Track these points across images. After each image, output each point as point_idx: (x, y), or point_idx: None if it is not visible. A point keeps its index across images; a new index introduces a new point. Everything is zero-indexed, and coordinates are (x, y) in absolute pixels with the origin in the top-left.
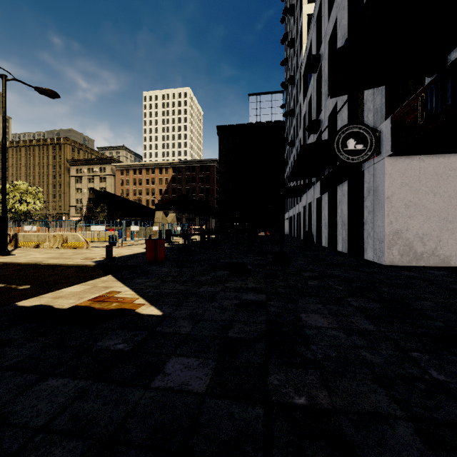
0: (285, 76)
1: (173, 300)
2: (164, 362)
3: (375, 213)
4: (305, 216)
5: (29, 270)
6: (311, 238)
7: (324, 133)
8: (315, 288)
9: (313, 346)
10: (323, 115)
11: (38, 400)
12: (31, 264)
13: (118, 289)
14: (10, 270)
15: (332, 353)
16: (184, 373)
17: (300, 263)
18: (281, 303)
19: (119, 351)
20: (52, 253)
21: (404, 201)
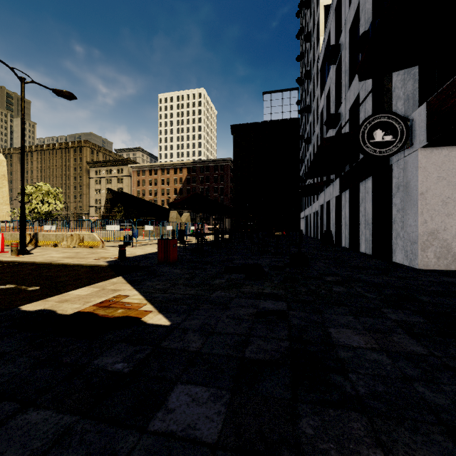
0: (300, 71)
1: (183, 308)
2: (168, 391)
3: (405, 211)
4: (323, 214)
5: (43, 270)
6: (330, 238)
7: (344, 127)
8: (341, 296)
9: (351, 375)
10: (343, 108)
11: (8, 443)
12: (46, 264)
13: (126, 293)
14: (24, 270)
15: (378, 387)
16: (191, 410)
17: (321, 265)
18: (305, 314)
19: (117, 373)
20: (68, 253)
21: (441, 198)
